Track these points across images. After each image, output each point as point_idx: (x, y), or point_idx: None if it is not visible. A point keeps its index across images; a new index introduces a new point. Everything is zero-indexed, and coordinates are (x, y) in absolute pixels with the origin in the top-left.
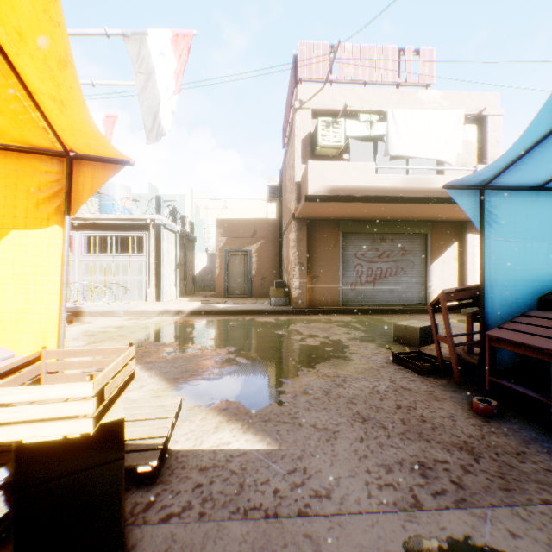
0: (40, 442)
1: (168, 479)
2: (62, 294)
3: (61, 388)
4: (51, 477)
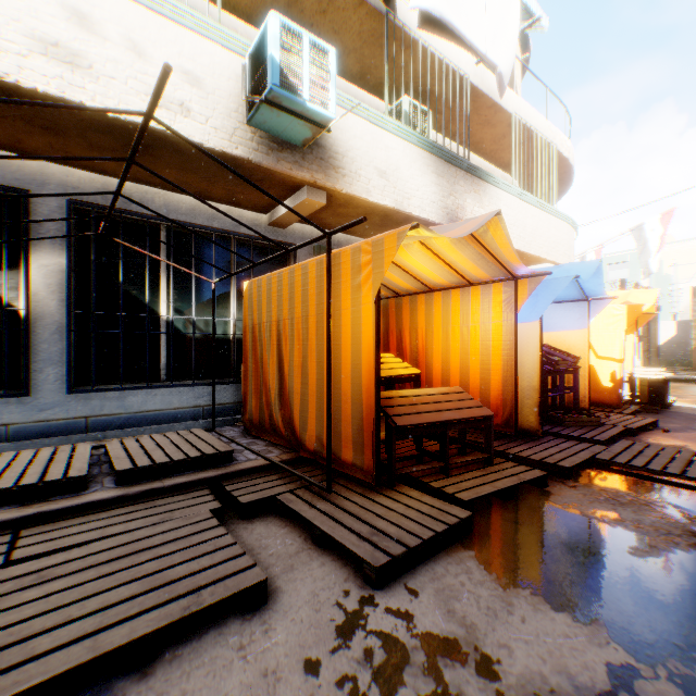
0: (650, 379)
1: (674, 407)
2: (633, 354)
3: (655, 369)
4: (652, 386)
